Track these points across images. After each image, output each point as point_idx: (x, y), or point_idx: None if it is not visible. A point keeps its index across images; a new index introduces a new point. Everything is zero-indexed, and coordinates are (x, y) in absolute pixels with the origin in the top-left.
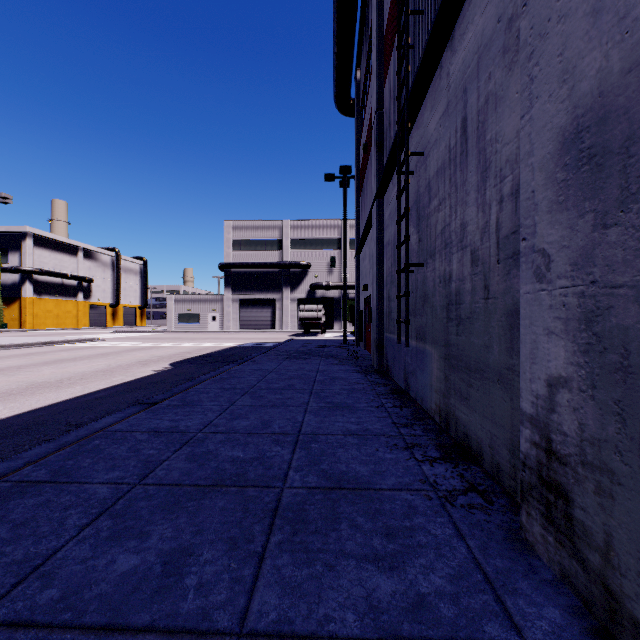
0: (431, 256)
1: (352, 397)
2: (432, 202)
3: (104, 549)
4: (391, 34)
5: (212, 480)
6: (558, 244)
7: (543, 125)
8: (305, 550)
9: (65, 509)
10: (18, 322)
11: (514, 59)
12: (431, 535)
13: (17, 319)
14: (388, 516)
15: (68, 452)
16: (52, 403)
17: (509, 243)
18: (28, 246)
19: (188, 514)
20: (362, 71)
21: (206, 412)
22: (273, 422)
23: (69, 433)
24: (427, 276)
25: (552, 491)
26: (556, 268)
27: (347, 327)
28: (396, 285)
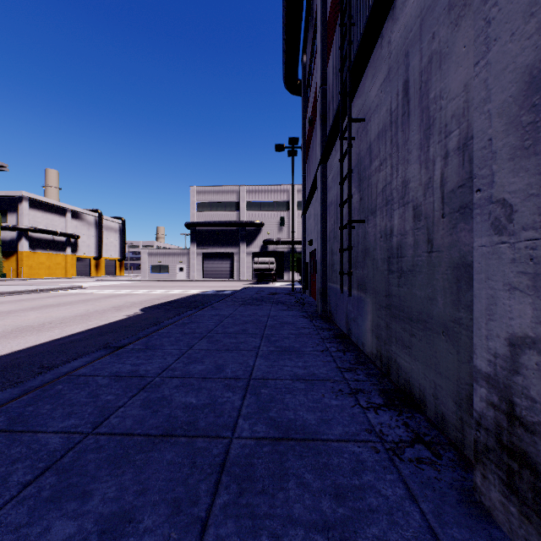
0: (372, 213)
1: (299, 341)
2: (373, 163)
3: (41, 513)
4: (334, 17)
5: (163, 429)
6: (523, 193)
7: (503, 67)
8: (251, 515)
9: (12, 463)
10: (15, 272)
11: (461, 13)
12: (382, 496)
13: (15, 270)
14: (336, 472)
15: (30, 397)
16: (31, 346)
17: (455, 197)
18: (24, 208)
19: (134, 469)
20: (308, 55)
21: (166, 356)
22: (226, 366)
23: (35, 377)
24: (368, 231)
25: (515, 459)
26: (521, 219)
27: (295, 277)
28: (338, 240)
